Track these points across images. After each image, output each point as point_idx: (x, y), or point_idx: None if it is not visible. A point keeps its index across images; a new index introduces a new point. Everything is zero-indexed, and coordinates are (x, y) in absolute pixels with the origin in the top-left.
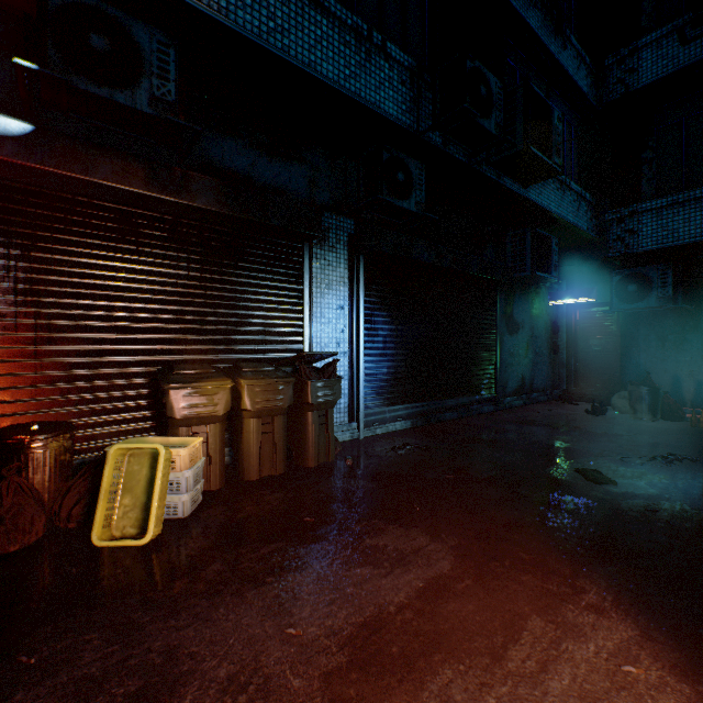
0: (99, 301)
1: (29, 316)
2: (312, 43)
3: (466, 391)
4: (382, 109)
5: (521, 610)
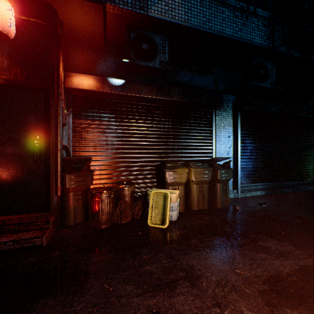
0: (140, 139)
1: (121, 145)
2: (221, 21)
3: (297, 178)
4: (253, 41)
5: None
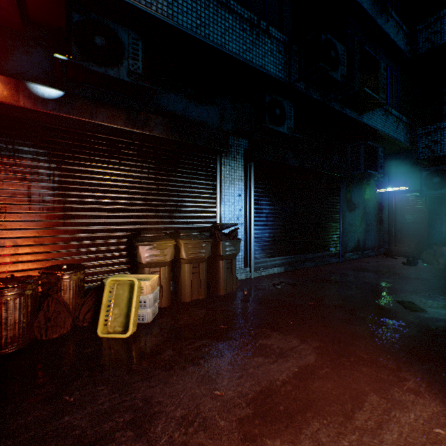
0: (98, 193)
1: (60, 202)
2: (223, 31)
3: (320, 249)
4: (266, 69)
5: (362, 389)
